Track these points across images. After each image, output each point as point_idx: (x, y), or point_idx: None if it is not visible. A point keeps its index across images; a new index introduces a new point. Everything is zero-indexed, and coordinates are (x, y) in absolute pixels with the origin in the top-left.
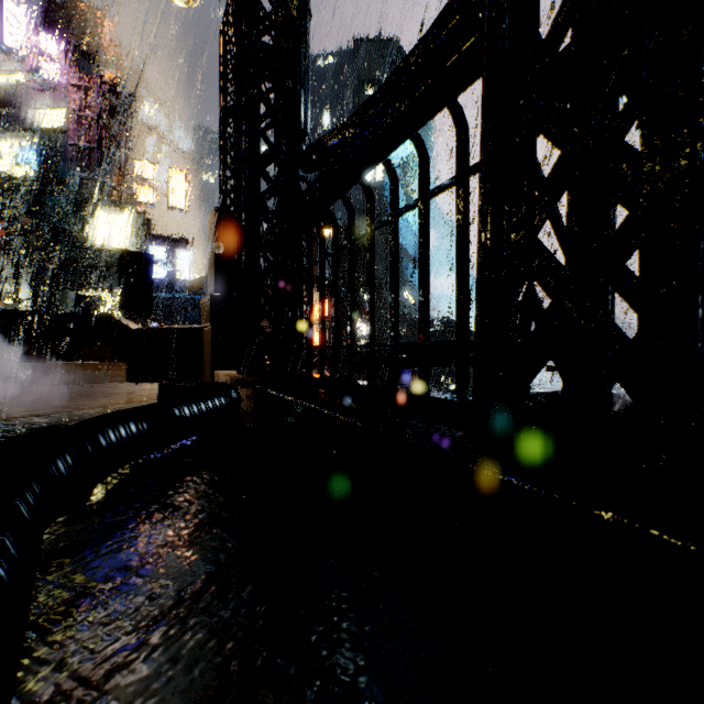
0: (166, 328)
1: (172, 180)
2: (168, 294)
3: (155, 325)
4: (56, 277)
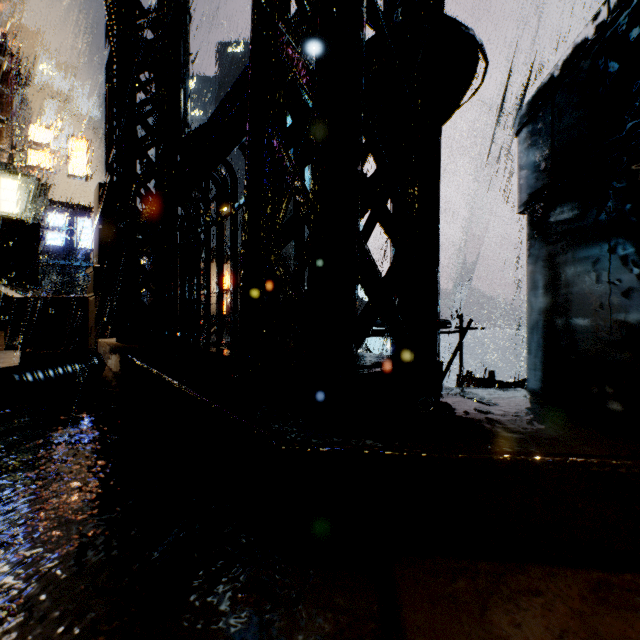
0: (50, 297)
1: (71, 148)
2: (69, 261)
3: (39, 293)
4: None
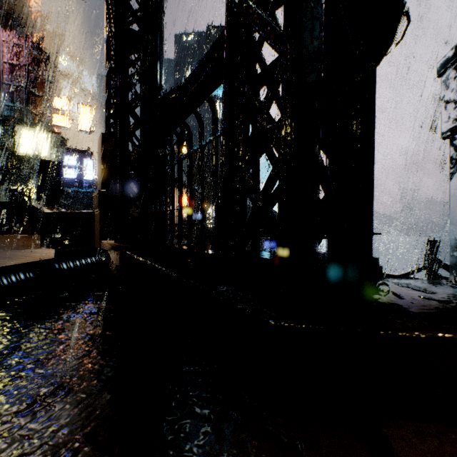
0: (69, 212)
1: (80, 112)
2: (78, 189)
3: (62, 210)
4: None
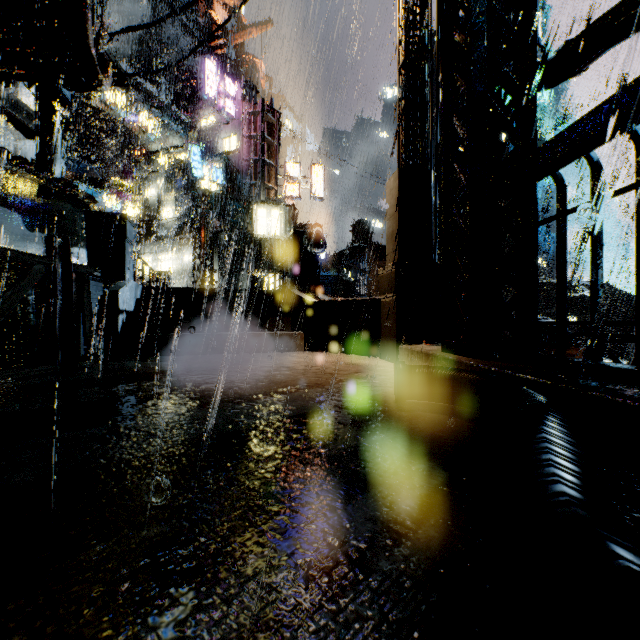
0: (340, 300)
1: (313, 175)
2: None
3: (327, 297)
4: (236, 264)
